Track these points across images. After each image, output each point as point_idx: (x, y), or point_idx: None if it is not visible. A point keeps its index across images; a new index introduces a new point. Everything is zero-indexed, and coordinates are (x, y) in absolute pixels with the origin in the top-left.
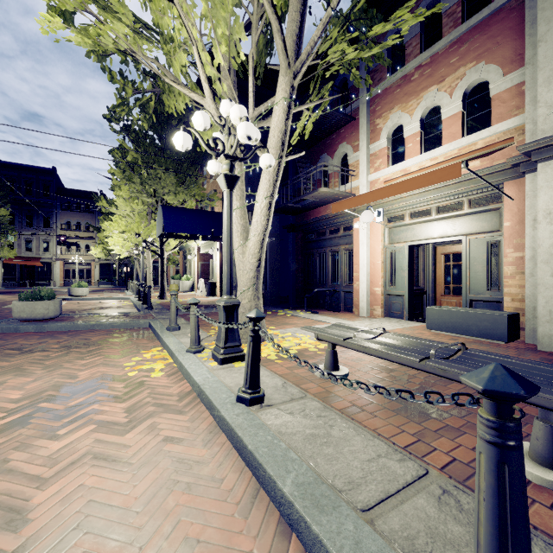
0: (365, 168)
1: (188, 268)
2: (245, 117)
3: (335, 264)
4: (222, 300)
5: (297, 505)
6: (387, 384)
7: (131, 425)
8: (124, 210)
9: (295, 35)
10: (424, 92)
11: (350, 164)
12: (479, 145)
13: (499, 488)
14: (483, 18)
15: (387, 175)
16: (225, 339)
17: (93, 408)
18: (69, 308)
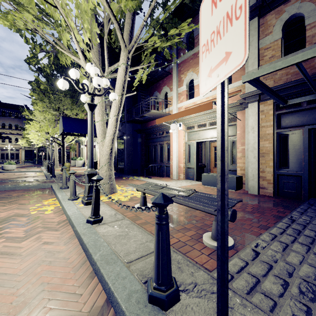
0: (176, 100)
1: (81, 153)
2: (97, 74)
3: (162, 151)
4: (86, 171)
5: (98, 263)
6: (168, 211)
7: (26, 238)
8: (39, 118)
9: (129, 31)
10: None
11: (168, 98)
12: None
13: (158, 240)
14: None
15: (186, 105)
16: (88, 192)
17: (5, 231)
18: (1, 177)
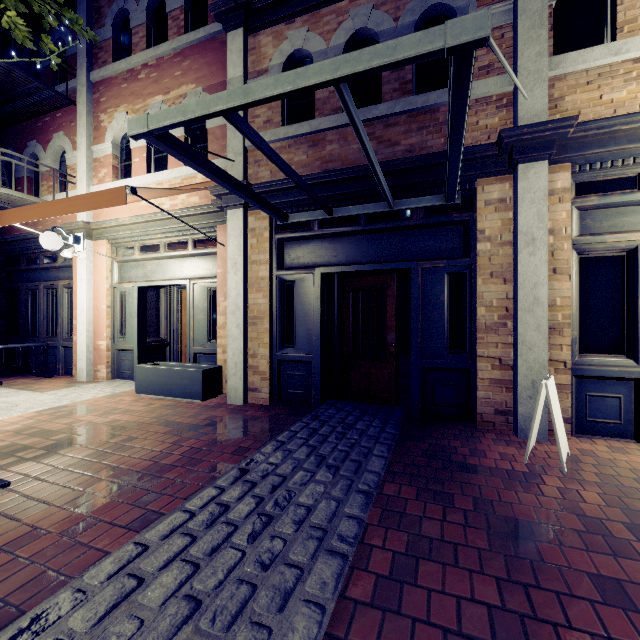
0: (85, 176)
1: None
2: None
3: (55, 307)
4: None
5: None
6: None
7: None
8: None
9: None
10: (151, 98)
11: (69, 165)
12: (199, 180)
13: None
14: (201, 39)
15: None
16: None
17: None
18: None
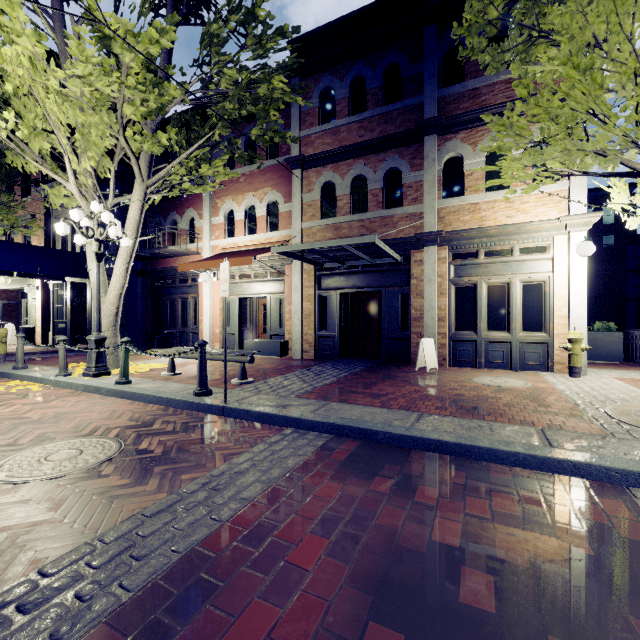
0: (208, 235)
1: None
2: (115, 223)
3: (185, 310)
4: (93, 336)
5: (152, 394)
6: None
7: (48, 402)
8: None
9: (148, 162)
10: (247, 193)
11: (197, 228)
12: (275, 240)
13: (200, 364)
14: (276, 164)
15: (224, 244)
16: (96, 361)
17: (7, 402)
18: None
